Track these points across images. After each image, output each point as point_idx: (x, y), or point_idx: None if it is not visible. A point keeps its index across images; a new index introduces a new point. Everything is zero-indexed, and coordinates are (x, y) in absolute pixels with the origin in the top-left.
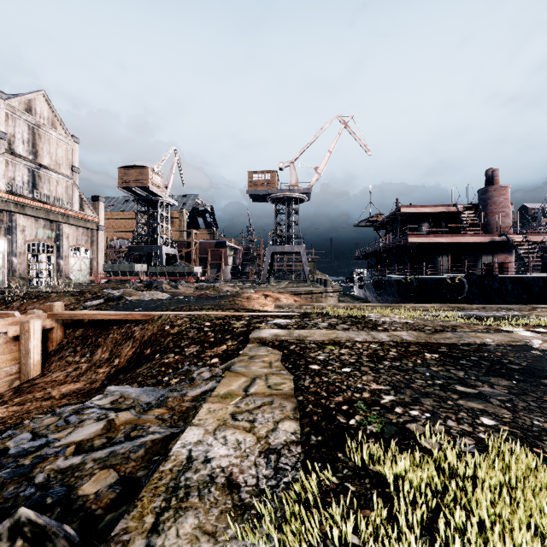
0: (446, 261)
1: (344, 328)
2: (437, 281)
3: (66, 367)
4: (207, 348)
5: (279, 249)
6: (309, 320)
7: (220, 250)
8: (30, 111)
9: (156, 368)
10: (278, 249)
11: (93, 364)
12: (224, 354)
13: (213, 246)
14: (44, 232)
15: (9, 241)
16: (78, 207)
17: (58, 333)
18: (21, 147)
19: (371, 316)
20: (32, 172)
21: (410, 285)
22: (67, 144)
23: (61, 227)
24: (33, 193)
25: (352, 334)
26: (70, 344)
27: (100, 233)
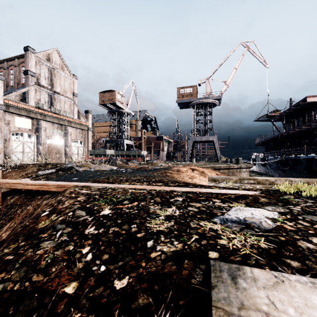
0: None
1: None
2: None
3: None
4: None
5: (198, 139)
6: (313, 214)
7: (159, 142)
8: (49, 60)
9: None
10: (197, 138)
11: None
12: None
13: (155, 139)
14: (57, 131)
15: (37, 136)
16: (76, 116)
17: None
18: (44, 81)
19: None
20: (50, 96)
21: None
22: (70, 79)
23: (67, 128)
24: (51, 108)
25: None
26: None
27: (89, 132)
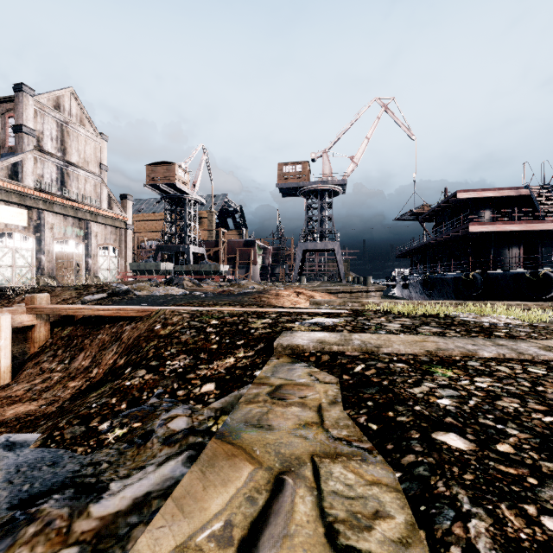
0: (517, 254)
1: (435, 332)
2: (511, 277)
3: (36, 377)
4: (202, 361)
5: (311, 247)
6: (367, 320)
7: (249, 250)
8: (58, 108)
9: (103, 399)
10: (310, 246)
11: (67, 374)
12: (227, 374)
13: (241, 245)
14: (73, 231)
15: (38, 239)
16: (106, 205)
17: (41, 332)
18: (50, 144)
19: (460, 315)
20: (60, 169)
21: (472, 282)
22: (96, 141)
23: (90, 226)
24: (62, 191)
25: (465, 344)
26: (52, 346)
27: (128, 232)
